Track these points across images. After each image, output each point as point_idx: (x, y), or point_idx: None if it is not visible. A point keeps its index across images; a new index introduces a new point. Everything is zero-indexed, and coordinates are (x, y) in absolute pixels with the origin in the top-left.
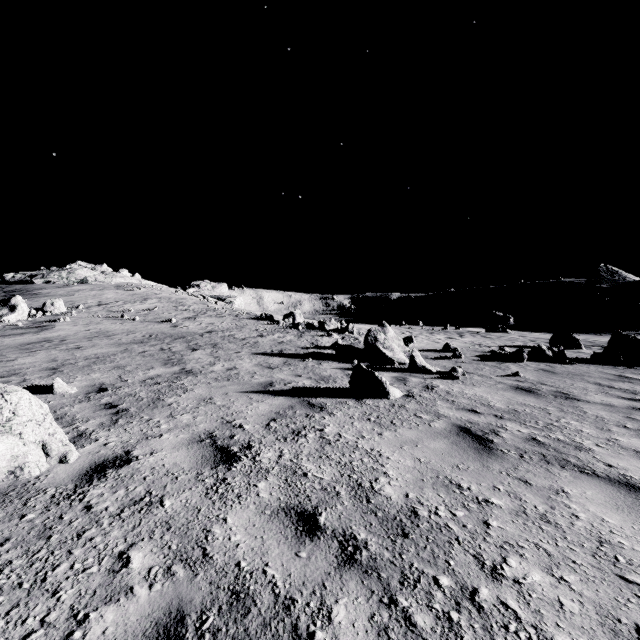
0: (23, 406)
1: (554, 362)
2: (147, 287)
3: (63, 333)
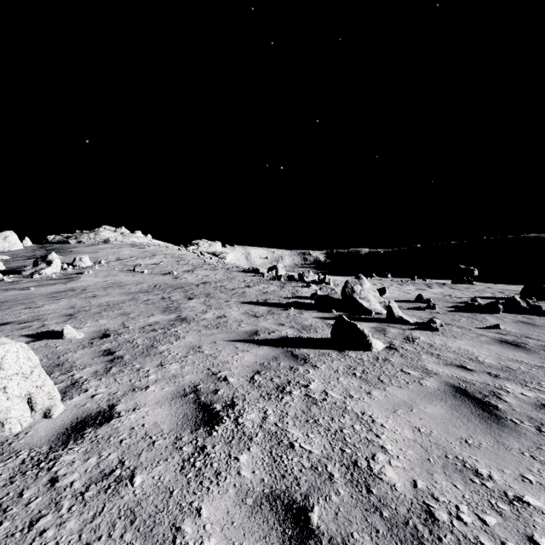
0: (9, 359)
1: (531, 314)
2: (156, 245)
3: (86, 283)
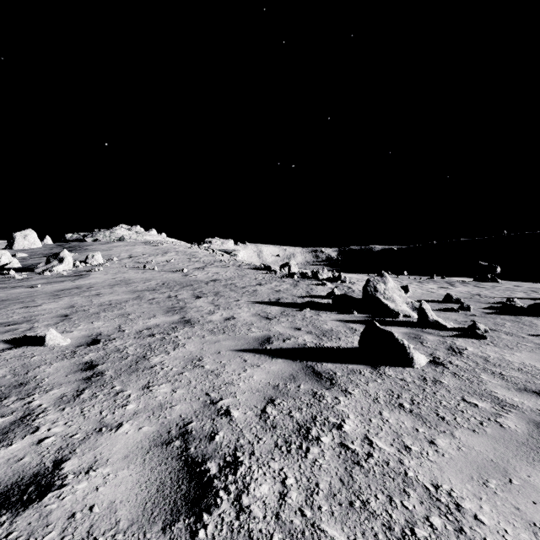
0: None
1: None
2: (168, 243)
3: (94, 281)
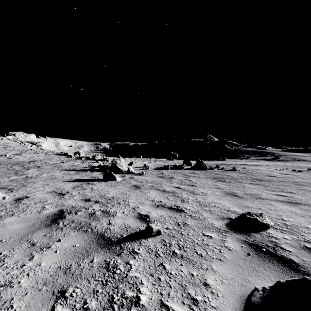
0: None
1: (179, 169)
2: None
3: None
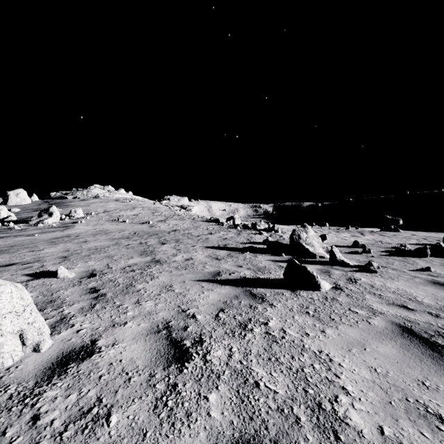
0: (3, 299)
1: None
2: (135, 200)
3: (79, 231)
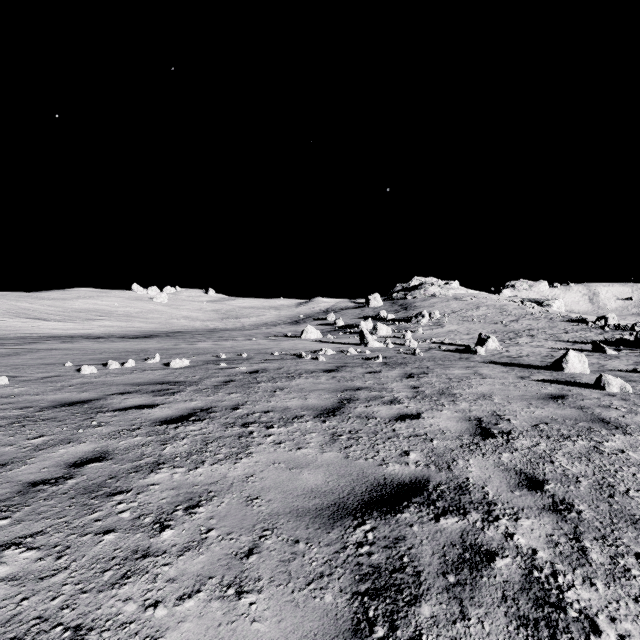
0: (495, 339)
1: None
2: (475, 297)
3: (452, 328)
